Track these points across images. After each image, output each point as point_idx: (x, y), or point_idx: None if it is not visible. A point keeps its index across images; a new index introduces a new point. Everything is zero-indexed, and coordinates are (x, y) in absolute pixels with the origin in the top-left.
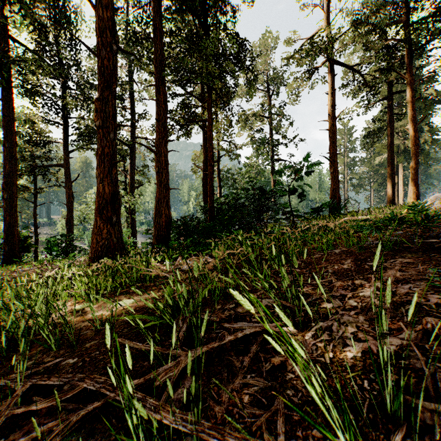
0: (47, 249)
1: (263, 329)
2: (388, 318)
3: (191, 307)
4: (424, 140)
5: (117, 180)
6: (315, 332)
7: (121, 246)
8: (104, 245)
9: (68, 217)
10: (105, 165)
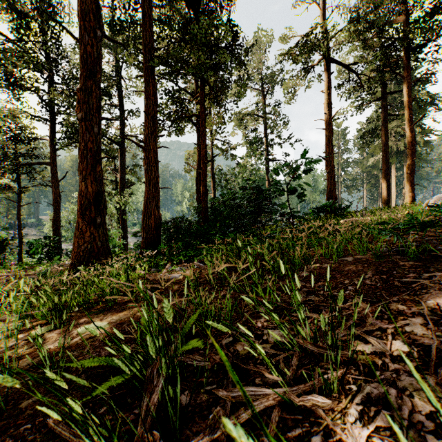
0: (29, 252)
1: (280, 401)
2: None
3: (164, 371)
4: (417, 142)
5: (102, 178)
6: (362, 408)
7: (106, 250)
8: (86, 249)
9: (55, 218)
10: (88, 162)
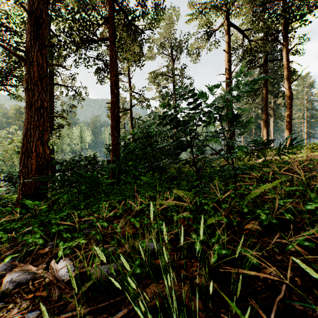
0: None
1: None
2: None
3: None
4: (279, 103)
5: None
6: None
7: None
8: None
9: None
10: None
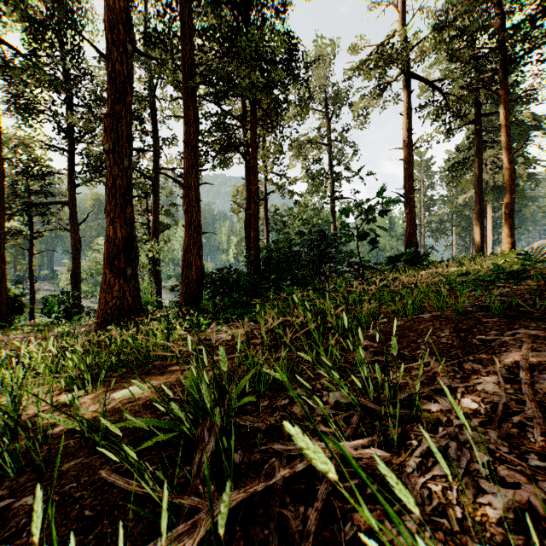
0: (44, 310)
1: (337, 454)
2: (537, 434)
3: (219, 421)
4: (518, 175)
5: (133, 222)
6: (421, 459)
7: (138, 307)
8: (115, 306)
9: (74, 269)
10: (116, 202)
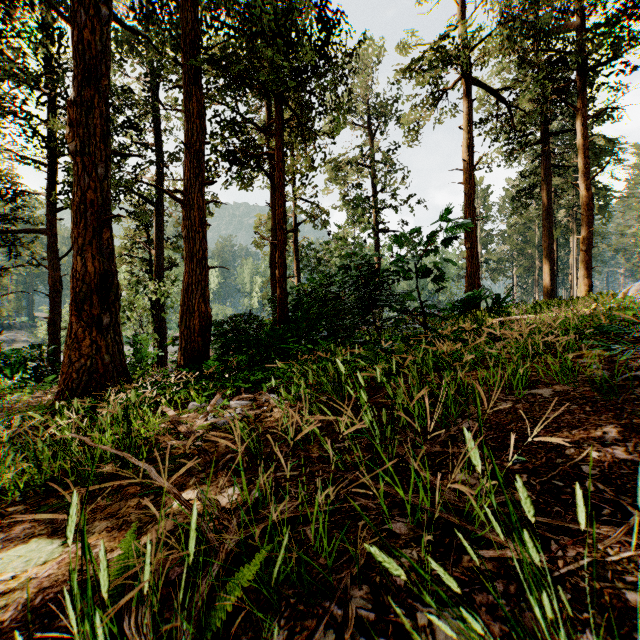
0: (5, 369)
1: None
2: None
3: None
4: None
5: (112, 251)
6: None
7: (120, 368)
8: (84, 368)
9: (51, 315)
10: (87, 223)
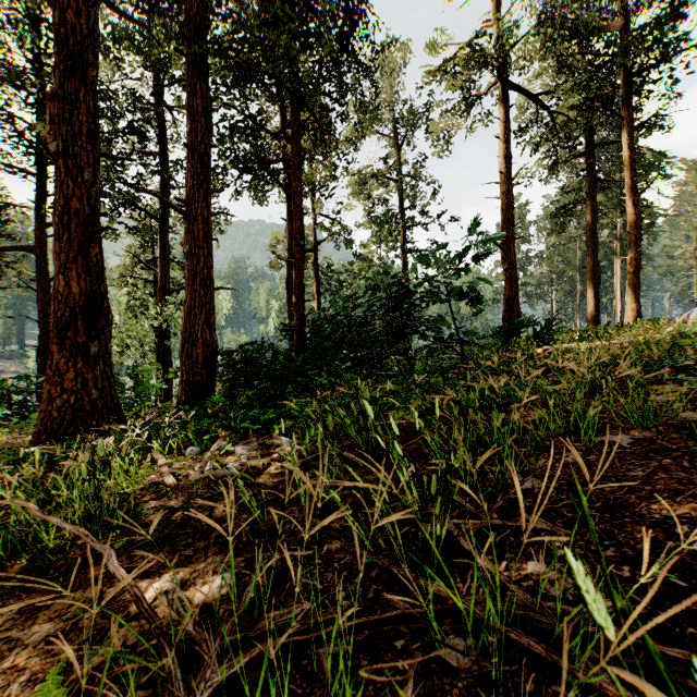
0: None
1: None
2: None
3: None
4: None
5: (102, 269)
6: None
7: (111, 405)
8: (67, 405)
9: (41, 343)
10: (71, 236)
